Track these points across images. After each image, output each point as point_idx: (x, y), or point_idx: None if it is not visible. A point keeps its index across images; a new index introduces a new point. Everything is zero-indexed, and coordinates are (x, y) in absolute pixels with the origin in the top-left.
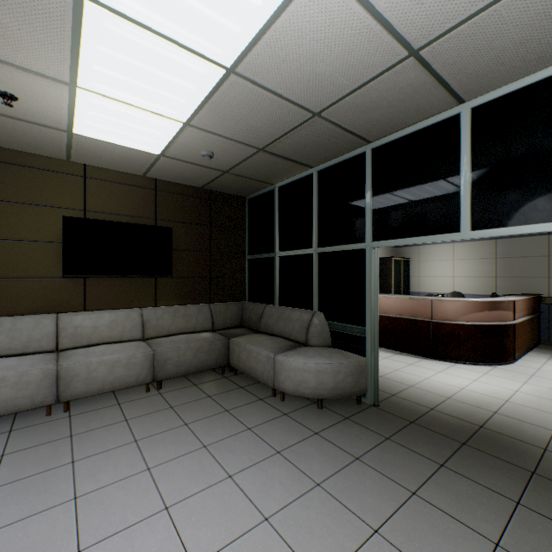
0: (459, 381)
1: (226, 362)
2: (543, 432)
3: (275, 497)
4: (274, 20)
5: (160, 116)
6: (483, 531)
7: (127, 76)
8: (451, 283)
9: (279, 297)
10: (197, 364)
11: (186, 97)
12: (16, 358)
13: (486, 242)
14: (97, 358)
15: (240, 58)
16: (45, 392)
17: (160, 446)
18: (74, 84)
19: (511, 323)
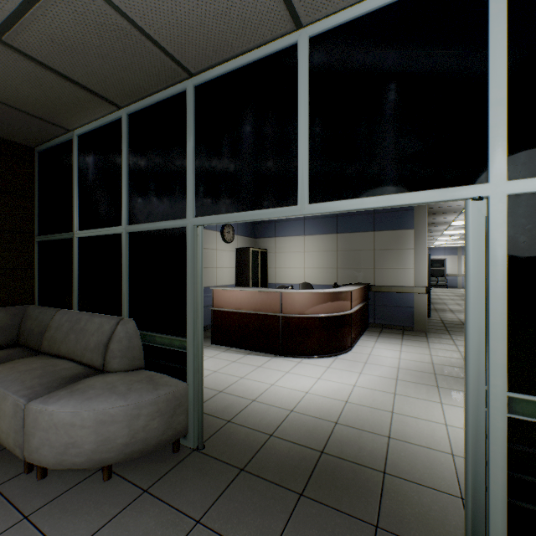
0: (304, 383)
1: None
2: (380, 442)
3: None
4: None
5: None
6: None
7: None
8: (303, 274)
9: (80, 298)
10: None
11: None
12: None
13: (330, 236)
14: None
15: None
16: None
17: None
18: None
19: (349, 312)
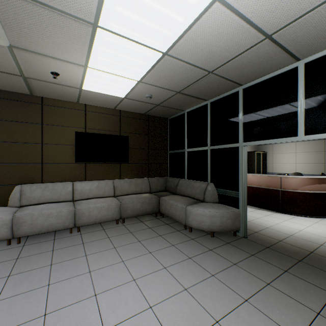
0: (298, 226)
1: (158, 210)
2: None
3: (189, 279)
4: (190, 28)
5: (126, 78)
6: (310, 306)
7: (112, 60)
8: (294, 167)
9: (187, 175)
10: (142, 210)
11: (141, 68)
12: (55, 203)
13: (317, 141)
14: (93, 205)
15: (170, 47)
16: (69, 221)
17: (127, 251)
18: (86, 66)
19: None
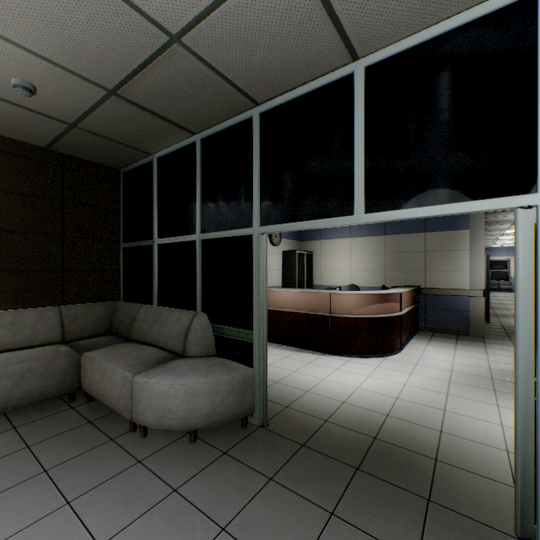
0: (354, 379)
1: (76, 386)
2: (432, 435)
3: None
4: None
5: None
6: None
7: None
8: (349, 276)
9: (159, 295)
10: (21, 396)
11: None
12: None
13: (377, 238)
14: None
15: None
16: None
17: None
18: None
19: (398, 314)
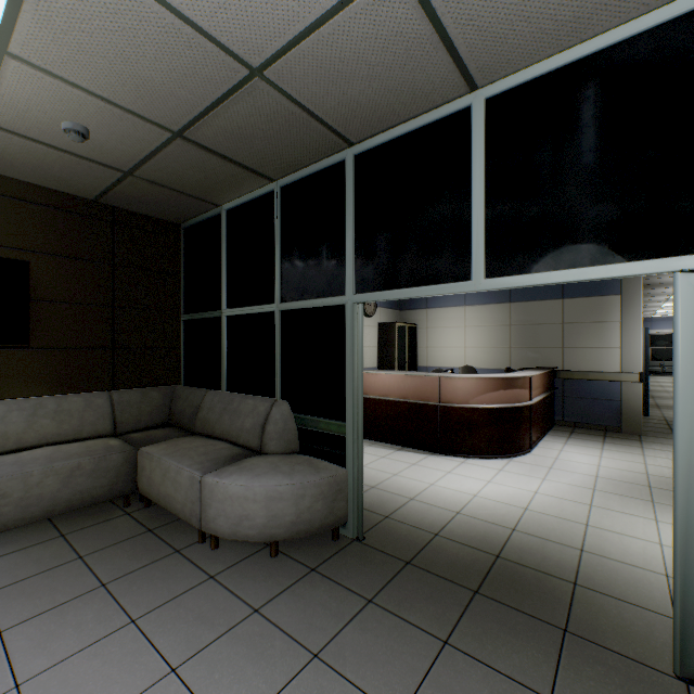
0: (471, 485)
1: (132, 488)
2: (570, 554)
3: None
4: None
5: None
6: None
7: None
8: (463, 355)
9: (228, 379)
10: (69, 498)
11: None
12: None
13: (500, 306)
14: None
15: None
16: None
17: None
18: None
19: (527, 403)
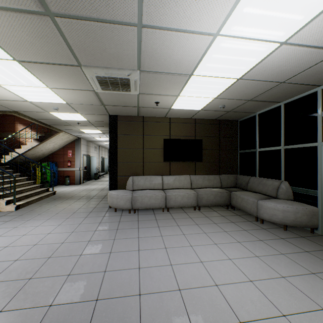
0: None
1: (229, 203)
2: None
3: (260, 252)
4: (260, 61)
5: (205, 98)
6: None
7: (197, 89)
8: None
9: (259, 173)
10: (215, 202)
11: (218, 90)
12: (152, 190)
13: None
14: (177, 193)
15: (243, 74)
16: (162, 203)
17: (207, 227)
18: (178, 95)
19: None
